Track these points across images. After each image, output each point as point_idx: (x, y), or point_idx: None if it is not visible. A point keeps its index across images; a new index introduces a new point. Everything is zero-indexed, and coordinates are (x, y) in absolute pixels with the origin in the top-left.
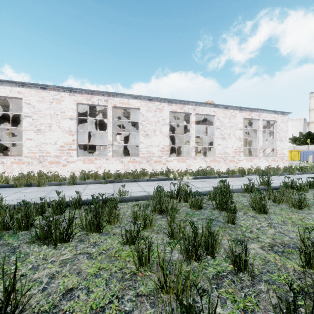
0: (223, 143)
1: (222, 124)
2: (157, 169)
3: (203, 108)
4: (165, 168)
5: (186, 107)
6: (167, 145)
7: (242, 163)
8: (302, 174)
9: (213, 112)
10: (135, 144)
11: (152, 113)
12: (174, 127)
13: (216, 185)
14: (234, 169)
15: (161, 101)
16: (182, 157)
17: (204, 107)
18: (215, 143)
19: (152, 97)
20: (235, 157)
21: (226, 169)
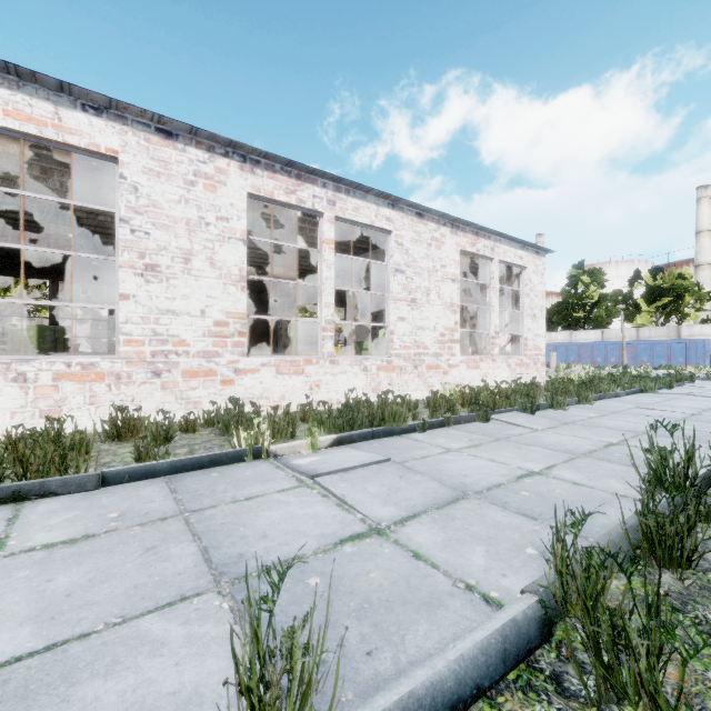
0: (414, 316)
1: (409, 260)
2: (197, 402)
3: (360, 204)
4: (231, 395)
5: (307, 191)
6: (236, 315)
7: (456, 372)
8: (602, 401)
9: (386, 220)
10: (94, 305)
11: (178, 186)
12: (271, 271)
13: (446, 490)
14: (443, 390)
15: (215, 149)
16: (294, 356)
17: (361, 200)
18: (392, 316)
19: (174, 122)
20: (441, 357)
21: (421, 390)
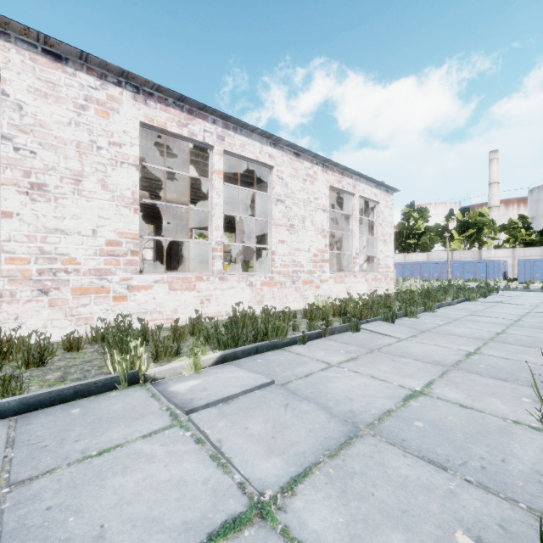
0: (292, 239)
1: (288, 192)
2: (88, 318)
3: (246, 141)
4: (123, 311)
5: (198, 125)
6: (129, 235)
7: (326, 286)
8: (441, 309)
9: (268, 156)
10: None
11: (67, 108)
12: (172, 201)
13: (336, 424)
14: (317, 302)
15: (107, 77)
16: (186, 273)
17: (247, 138)
18: (274, 239)
19: (62, 45)
20: (314, 274)
21: (298, 301)
